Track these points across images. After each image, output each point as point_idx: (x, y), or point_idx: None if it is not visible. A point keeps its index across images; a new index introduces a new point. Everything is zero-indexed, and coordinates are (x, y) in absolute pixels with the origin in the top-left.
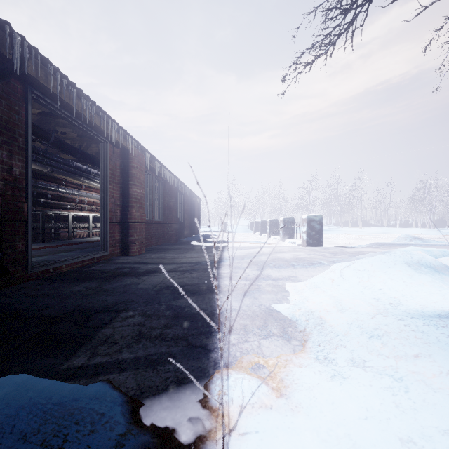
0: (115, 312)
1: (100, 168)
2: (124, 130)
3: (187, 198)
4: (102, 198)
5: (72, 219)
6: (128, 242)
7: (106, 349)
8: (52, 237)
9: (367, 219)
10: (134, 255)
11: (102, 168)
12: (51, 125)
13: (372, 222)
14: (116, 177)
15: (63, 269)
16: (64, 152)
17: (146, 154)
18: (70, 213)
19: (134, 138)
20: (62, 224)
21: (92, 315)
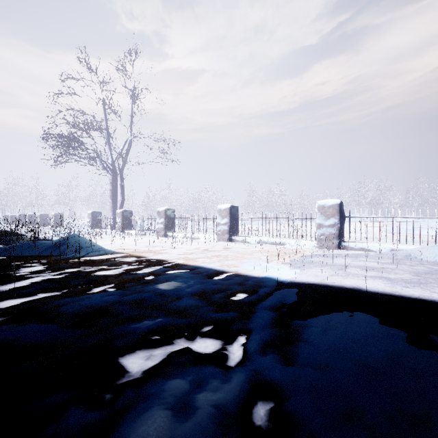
0: None
1: None
2: None
3: None
4: None
5: None
6: None
7: None
8: None
9: None
10: None
11: None
12: None
13: None
14: None
15: None
16: None
17: None
18: None
19: None
20: None
21: None
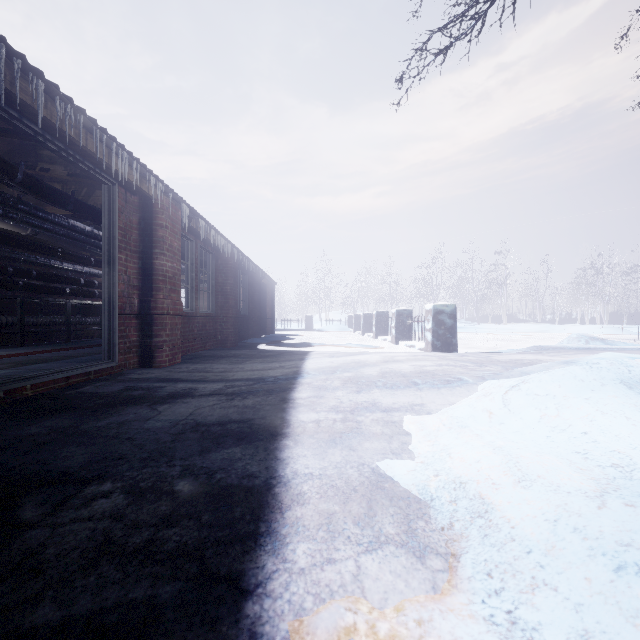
0: (77, 484)
1: (103, 226)
2: (143, 164)
3: (254, 280)
4: (106, 274)
5: (74, 310)
6: (152, 346)
7: (7, 594)
8: (41, 338)
9: (513, 312)
10: (161, 367)
11: (106, 226)
12: (30, 160)
13: (519, 317)
14: (132, 241)
15: (27, 393)
16: (44, 200)
17: (182, 207)
18: (69, 301)
19: (161, 180)
20: (57, 319)
21: (27, 492)
